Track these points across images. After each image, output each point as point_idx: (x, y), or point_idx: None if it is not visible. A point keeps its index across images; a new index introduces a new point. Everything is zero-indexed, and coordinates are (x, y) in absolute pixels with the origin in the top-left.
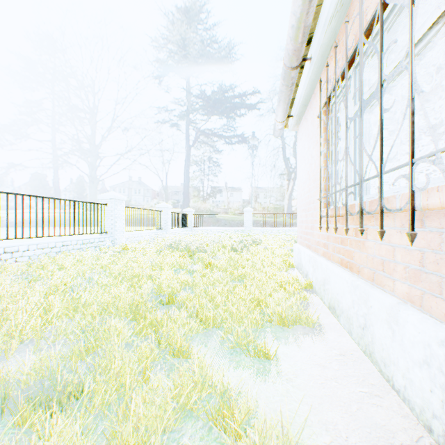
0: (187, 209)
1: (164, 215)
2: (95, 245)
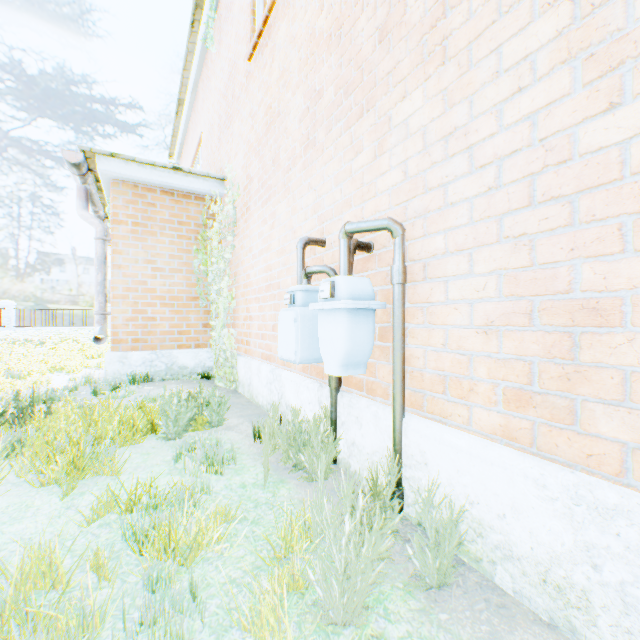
0: (4, 302)
1: None
2: None
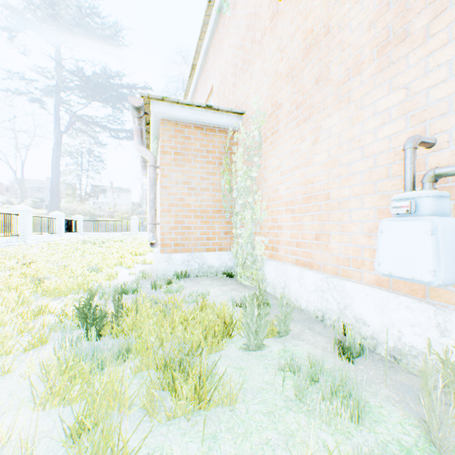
0: (76, 216)
1: (58, 221)
2: (15, 244)
